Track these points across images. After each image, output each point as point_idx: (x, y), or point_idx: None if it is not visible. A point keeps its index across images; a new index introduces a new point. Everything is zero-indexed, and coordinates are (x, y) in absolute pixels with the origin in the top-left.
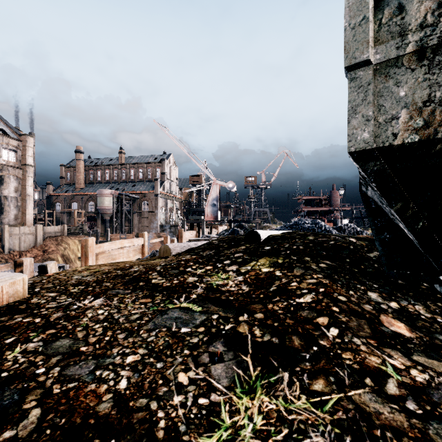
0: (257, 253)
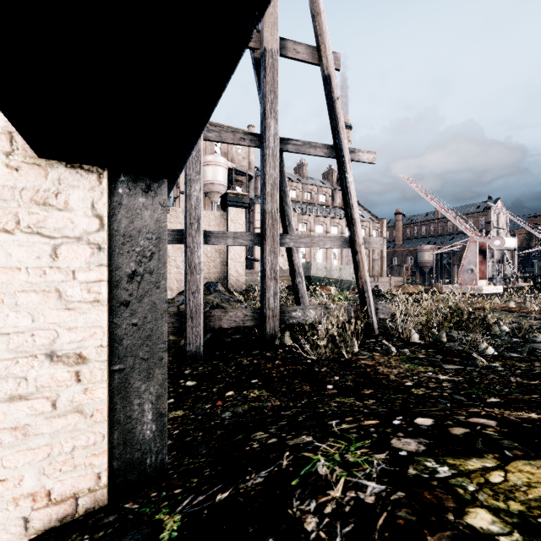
0: (534, 286)
